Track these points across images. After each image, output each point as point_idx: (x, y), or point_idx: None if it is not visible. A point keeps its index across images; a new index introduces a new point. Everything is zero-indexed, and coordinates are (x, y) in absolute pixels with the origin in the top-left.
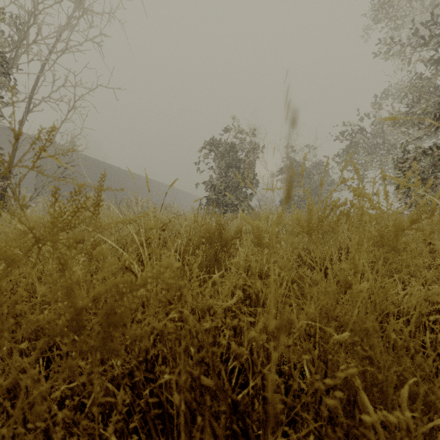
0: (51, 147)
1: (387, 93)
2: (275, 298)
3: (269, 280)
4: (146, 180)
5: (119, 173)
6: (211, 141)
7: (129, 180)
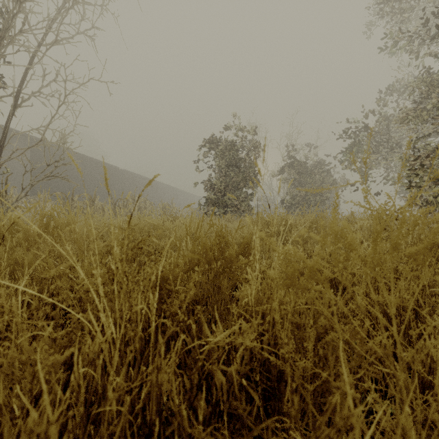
0: (40, 144)
1: (391, 89)
2: (341, 420)
3: (299, 331)
4: (104, 175)
5: (117, 172)
6: (210, 139)
7: (127, 179)
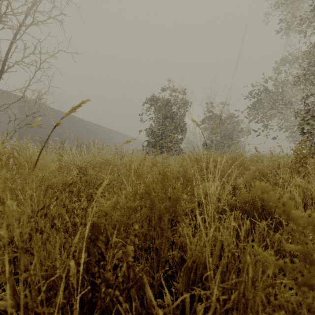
0: (21, 100)
1: (285, 61)
2: None
3: None
4: None
5: (82, 123)
6: (151, 98)
7: (90, 128)
